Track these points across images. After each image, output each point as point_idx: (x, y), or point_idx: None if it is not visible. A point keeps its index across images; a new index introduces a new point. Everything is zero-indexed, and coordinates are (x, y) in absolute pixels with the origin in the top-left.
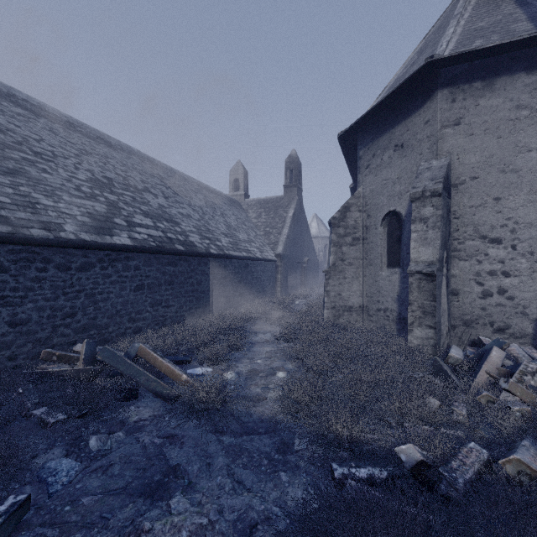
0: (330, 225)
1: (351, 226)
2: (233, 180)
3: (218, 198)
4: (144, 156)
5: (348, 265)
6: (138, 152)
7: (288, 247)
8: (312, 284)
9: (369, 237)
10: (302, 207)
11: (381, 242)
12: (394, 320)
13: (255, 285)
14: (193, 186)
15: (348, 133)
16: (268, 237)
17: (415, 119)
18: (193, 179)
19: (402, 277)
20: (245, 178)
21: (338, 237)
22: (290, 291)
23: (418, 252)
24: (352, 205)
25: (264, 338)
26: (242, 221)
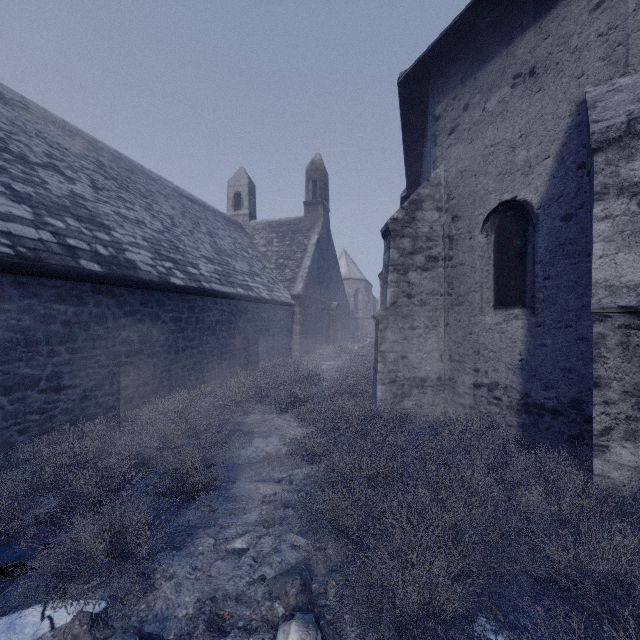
0: (385, 234)
1: (425, 235)
2: (234, 194)
3: (208, 213)
4: (76, 131)
5: (419, 305)
6: (64, 122)
7: (310, 286)
8: (342, 338)
9: (456, 255)
10: (329, 234)
11: (481, 261)
12: (513, 406)
13: (259, 341)
14: (165, 190)
15: (417, 75)
16: (281, 271)
17: (567, 9)
18: (168, 183)
19: (532, 325)
20: (250, 192)
21: (402, 255)
22: (313, 349)
23: (615, 265)
24: (426, 198)
25: (265, 449)
26: (242, 247)
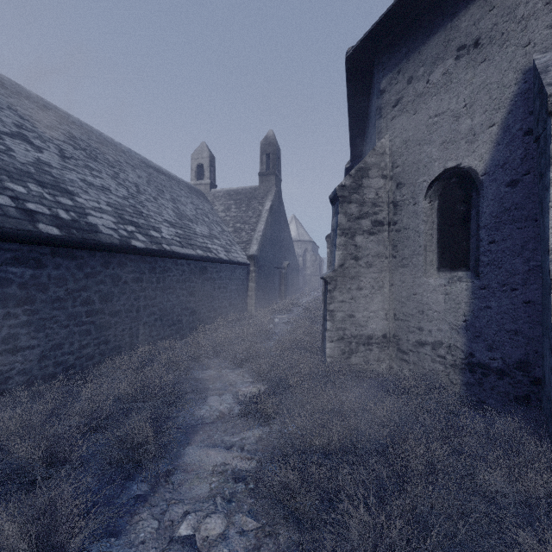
0: (334, 200)
1: (371, 201)
2: (196, 166)
3: (172, 182)
4: (50, 106)
5: (365, 267)
6: (38, 97)
7: (264, 248)
8: (292, 293)
9: (401, 220)
10: (281, 201)
11: (425, 226)
12: (458, 365)
13: (218, 298)
14: (133, 161)
15: (363, 51)
16: (238, 234)
17: None
18: (136, 155)
19: (476, 287)
20: (211, 163)
21: (349, 220)
22: (267, 303)
23: None
24: (372, 166)
25: (218, 408)
26: (203, 213)
